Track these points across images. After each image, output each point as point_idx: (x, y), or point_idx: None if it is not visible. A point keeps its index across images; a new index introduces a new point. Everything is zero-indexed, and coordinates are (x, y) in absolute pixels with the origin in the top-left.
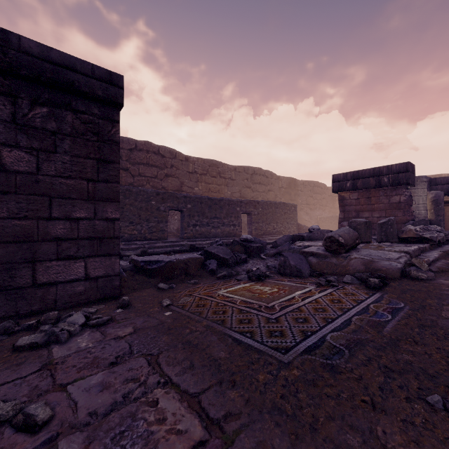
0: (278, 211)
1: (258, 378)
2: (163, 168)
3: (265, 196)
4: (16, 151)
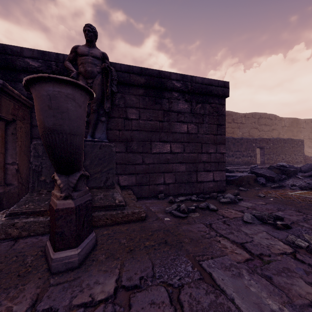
0: (286, 145)
1: None
2: None
3: (269, 134)
4: (191, 124)
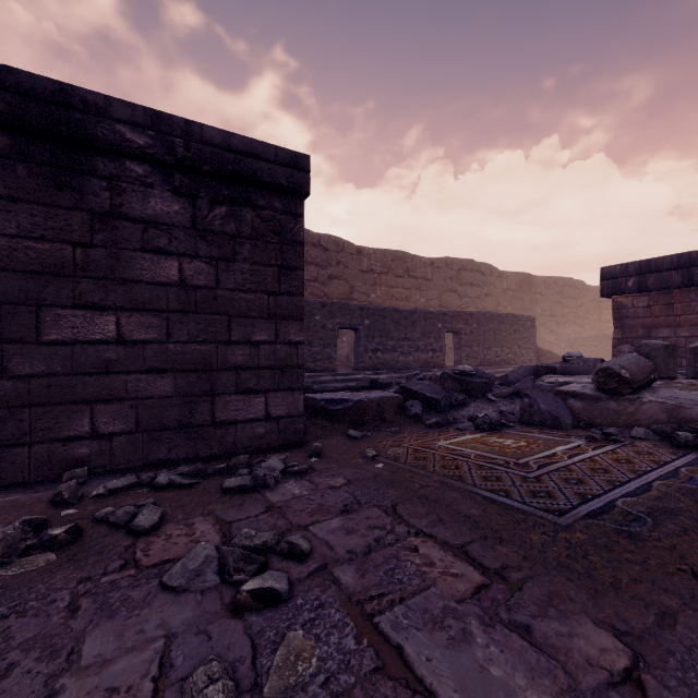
0: (504, 328)
1: (531, 538)
2: (326, 267)
3: (480, 303)
4: (196, 262)
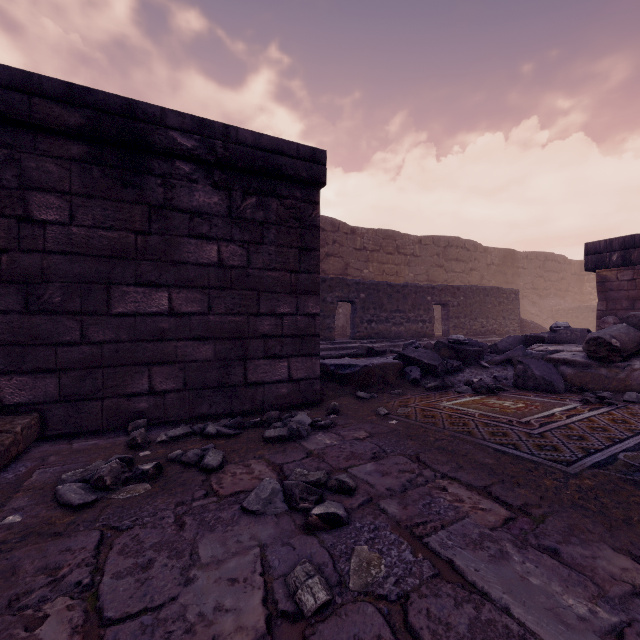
0: (489, 300)
1: (544, 482)
2: (323, 246)
3: (465, 278)
4: (231, 245)
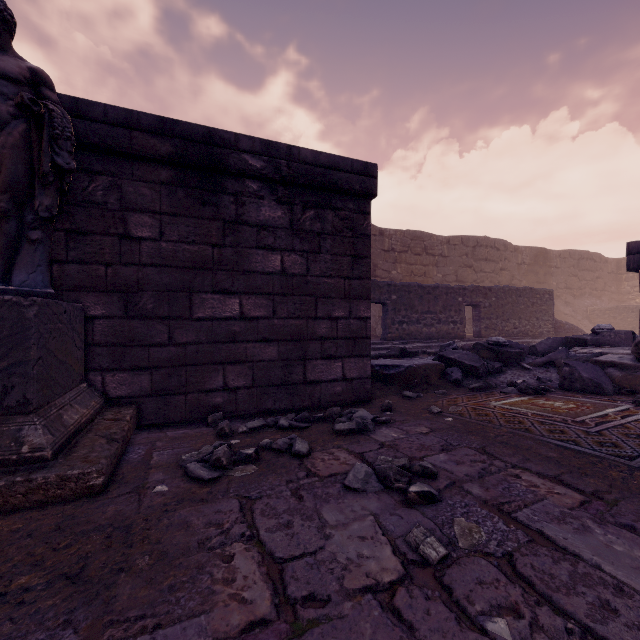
0: (522, 301)
1: (610, 474)
2: None
3: (495, 278)
4: (292, 255)
